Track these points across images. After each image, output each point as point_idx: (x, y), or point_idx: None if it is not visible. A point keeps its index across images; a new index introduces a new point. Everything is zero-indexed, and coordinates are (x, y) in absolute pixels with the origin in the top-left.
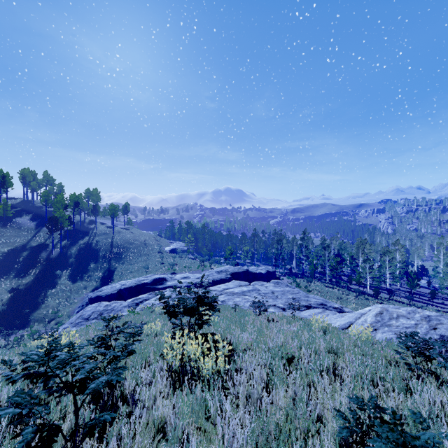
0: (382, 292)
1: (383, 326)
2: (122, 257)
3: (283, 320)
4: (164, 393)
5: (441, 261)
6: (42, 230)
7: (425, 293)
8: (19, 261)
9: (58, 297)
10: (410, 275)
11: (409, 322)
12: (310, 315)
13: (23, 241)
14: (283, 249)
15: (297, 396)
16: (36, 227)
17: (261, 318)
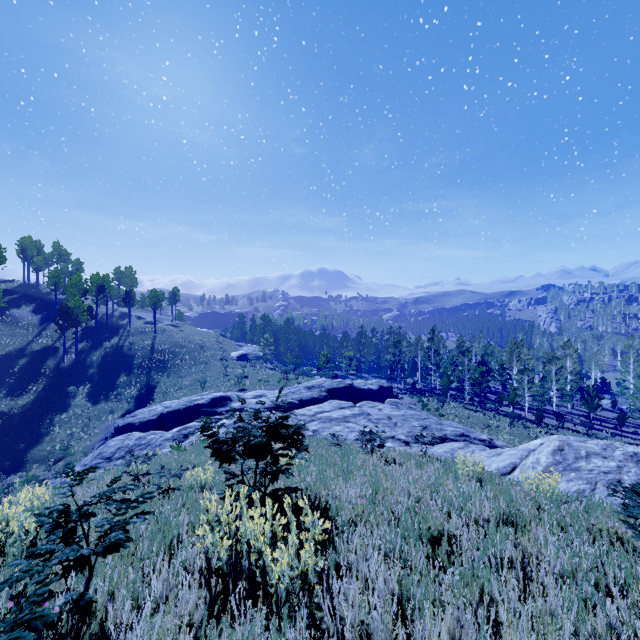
0: (547, 416)
1: (567, 470)
2: (167, 366)
3: (410, 462)
4: (192, 621)
5: (630, 372)
6: (49, 327)
7: (608, 418)
8: (14, 372)
9: (70, 425)
10: (587, 392)
11: (608, 463)
12: (447, 452)
13: (20, 344)
14: (402, 355)
15: (462, 629)
16: (41, 322)
17: (375, 459)
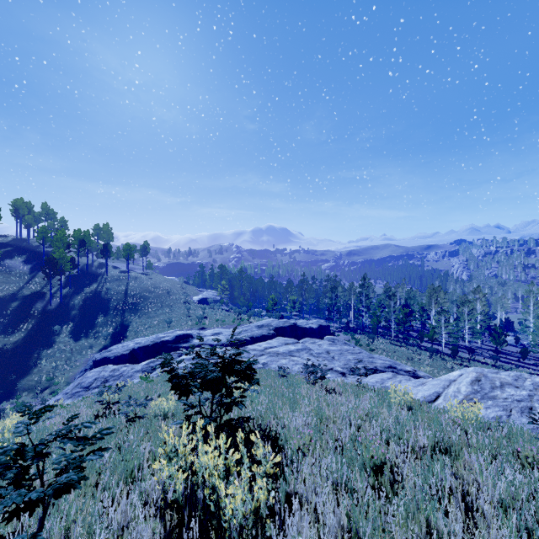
0: (460, 351)
1: (485, 399)
2: (138, 308)
3: (348, 391)
4: None
5: (530, 313)
6: (38, 275)
7: (512, 352)
8: (7, 314)
9: (55, 359)
10: (494, 330)
11: (520, 392)
12: (378, 381)
13: (13, 289)
14: (338, 299)
15: None
16: (31, 271)
17: (317, 389)
